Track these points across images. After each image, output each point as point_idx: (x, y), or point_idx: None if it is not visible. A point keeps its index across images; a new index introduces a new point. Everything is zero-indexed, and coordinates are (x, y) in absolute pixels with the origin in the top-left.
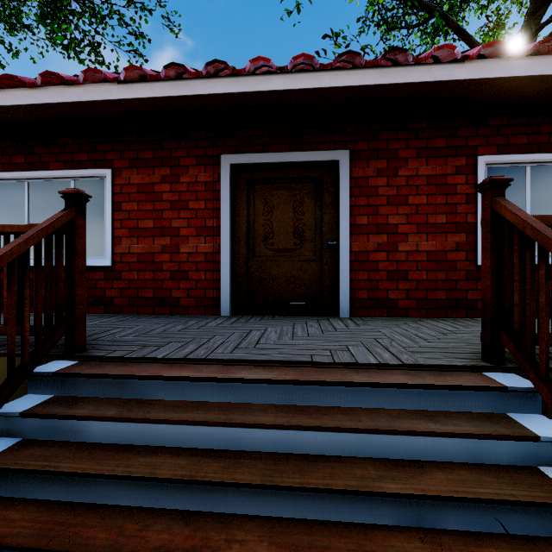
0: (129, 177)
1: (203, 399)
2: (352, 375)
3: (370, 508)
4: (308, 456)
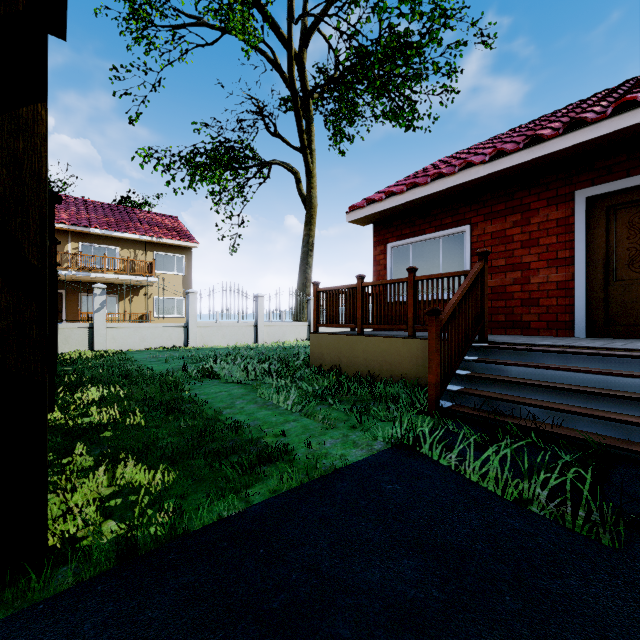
0: (484, 228)
1: (580, 366)
2: None
3: None
4: None
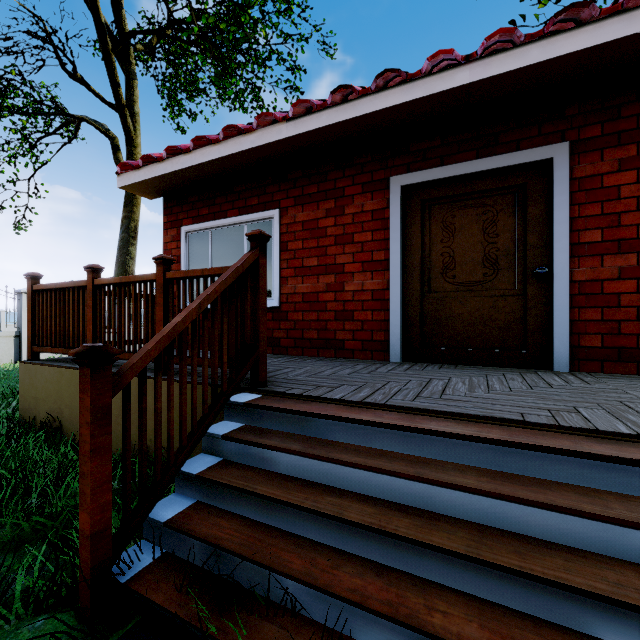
0: (295, 215)
1: (386, 448)
2: (590, 445)
3: (633, 628)
4: (526, 538)
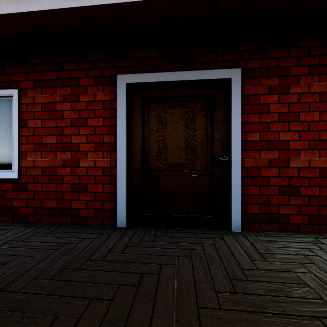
0: (34, 96)
1: None
2: None
3: None
4: None
